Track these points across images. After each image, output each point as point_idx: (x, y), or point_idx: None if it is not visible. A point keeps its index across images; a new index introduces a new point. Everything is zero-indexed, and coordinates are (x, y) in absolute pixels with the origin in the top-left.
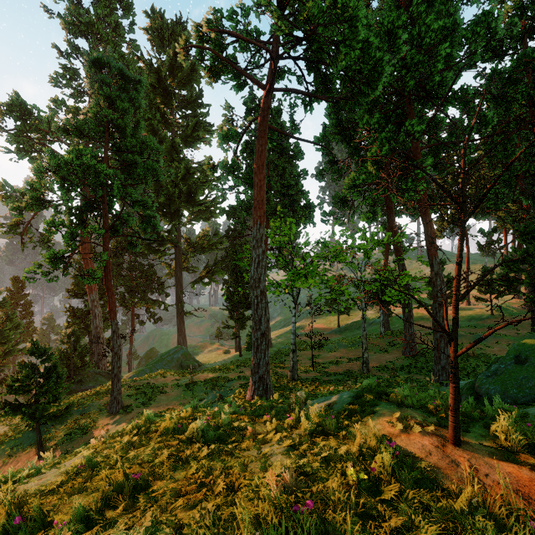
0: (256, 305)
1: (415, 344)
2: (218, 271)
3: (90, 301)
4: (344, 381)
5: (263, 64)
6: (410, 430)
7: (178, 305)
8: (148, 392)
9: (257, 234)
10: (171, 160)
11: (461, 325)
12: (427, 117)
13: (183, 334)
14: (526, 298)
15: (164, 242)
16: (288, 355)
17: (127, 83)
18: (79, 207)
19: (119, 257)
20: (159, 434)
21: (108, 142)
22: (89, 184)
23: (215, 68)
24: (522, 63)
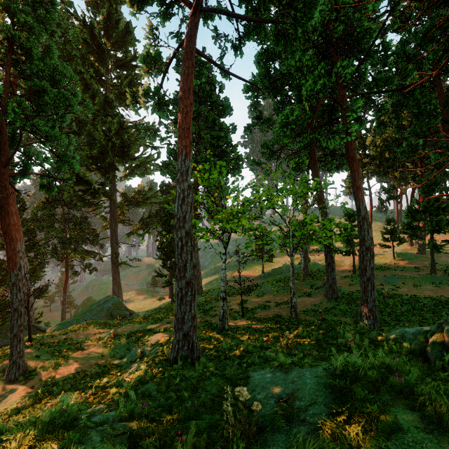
0: (180, 248)
1: None
2: (152, 223)
3: None
4: (277, 329)
5: None
6: None
7: (113, 256)
8: (62, 350)
9: (182, 166)
10: (105, 116)
11: None
12: None
13: (118, 283)
14: (428, 244)
15: (96, 193)
16: (218, 301)
17: (37, 3)
18: None
19: (50, 209)
20: None
21: (10, 65)
22: None
23: None
24: (433, 25)
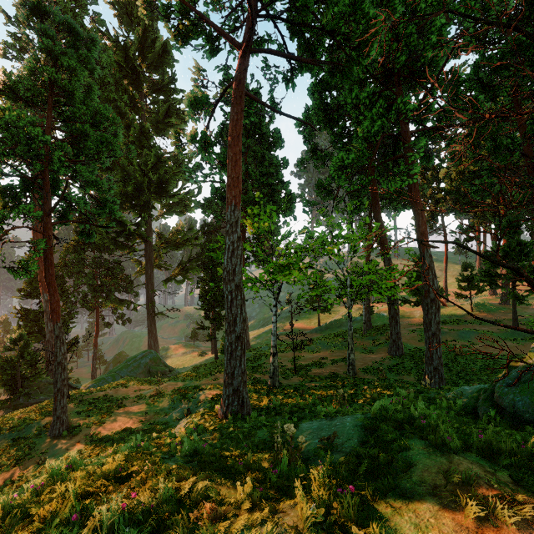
0: (229, 302)
1: (509, 362)
2: (193, 268)
3: (44, 301)
4: (331, 387)
5: (240, 26)
6: (494, 517)
7: (149, 305)
8: (103, 407)
9: (232, 217)
10: (141, 148)
11: (443, 322)
12: (416, 99)
13: (154, 336)
14: (509, 294)
15: (131, 235)
16: (268, 357)
17: (77, 41)
18: (15, 187)
19: (80, 253)
20: (37, 533)
21: (51, 108)
22: (19, 153)
23: (183, 26)
24: None
